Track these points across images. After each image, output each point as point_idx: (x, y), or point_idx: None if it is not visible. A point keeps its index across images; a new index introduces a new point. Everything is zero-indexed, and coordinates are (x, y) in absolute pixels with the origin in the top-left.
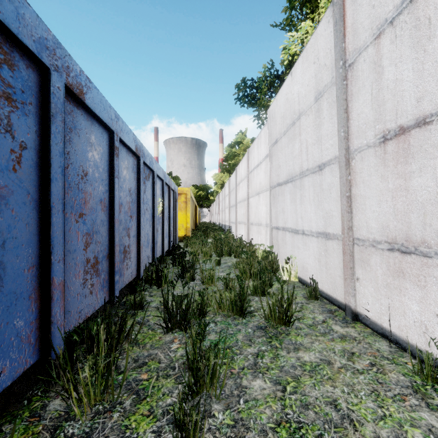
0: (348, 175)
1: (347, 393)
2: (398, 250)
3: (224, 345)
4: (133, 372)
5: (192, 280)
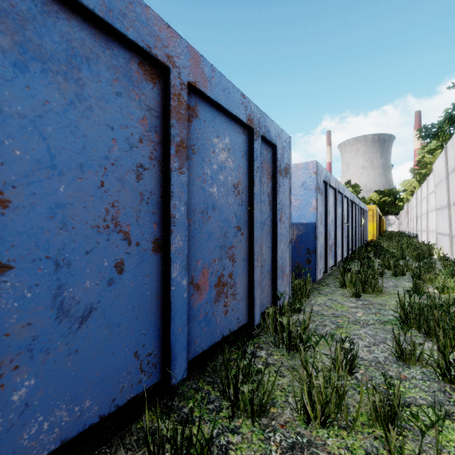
0: (449, 213)
1: None
2: None
3: None
4: None
5: None
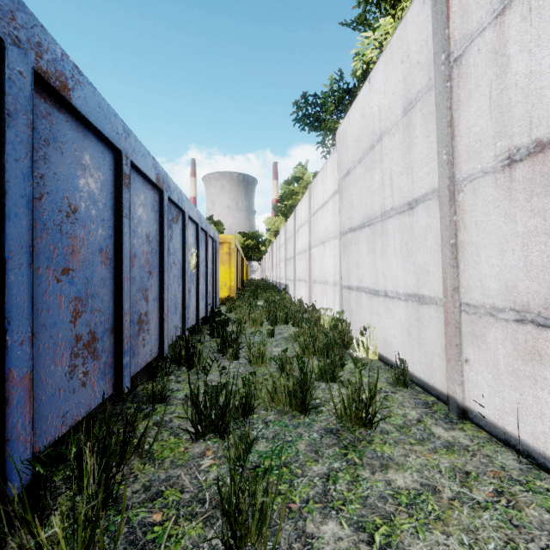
0: (452, 214)
1: (468, 547)
2: (532, 322)
3: (278, 460)
4: (141, 510)
5: (236, 359)
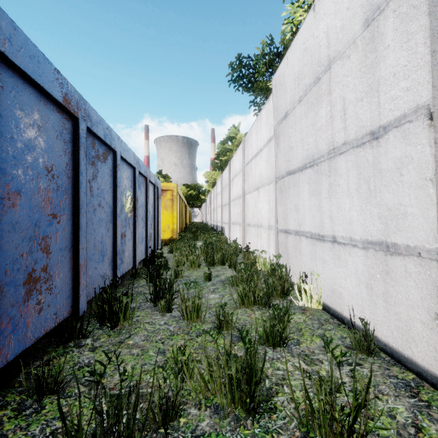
0: None
1: None
2: None
3: None
4: None
5: (169, 311)
